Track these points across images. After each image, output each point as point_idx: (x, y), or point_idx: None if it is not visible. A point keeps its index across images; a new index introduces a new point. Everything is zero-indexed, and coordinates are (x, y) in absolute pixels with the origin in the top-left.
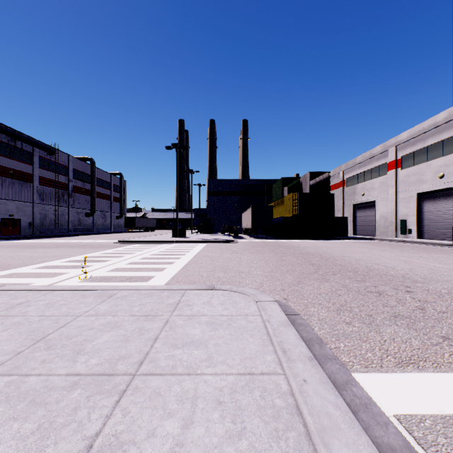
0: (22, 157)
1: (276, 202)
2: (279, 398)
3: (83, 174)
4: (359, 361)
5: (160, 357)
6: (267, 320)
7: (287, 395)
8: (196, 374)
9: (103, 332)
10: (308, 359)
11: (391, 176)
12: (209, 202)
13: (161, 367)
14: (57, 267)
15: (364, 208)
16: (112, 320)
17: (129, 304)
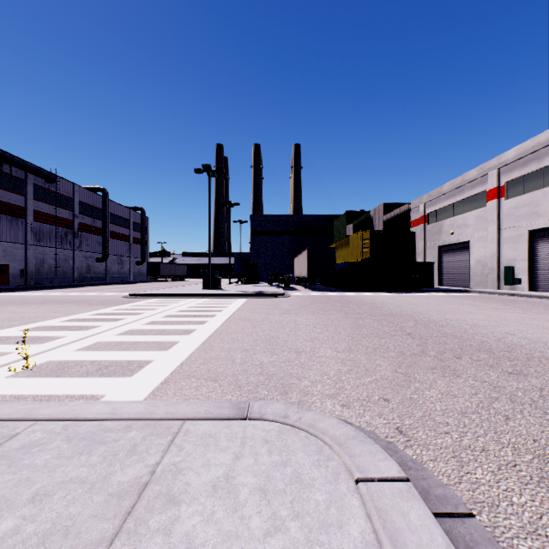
0: (11, 185)
1: (338, 243)
2: None
3: (93, 208)
4: None
5: None
6: None
7: None
8: None
9: None
10: None
11: (492, 208)
12: (252, 243)
13: None
14: (3, 341)
15: (453, 251)
16: None
17: (4, 494)
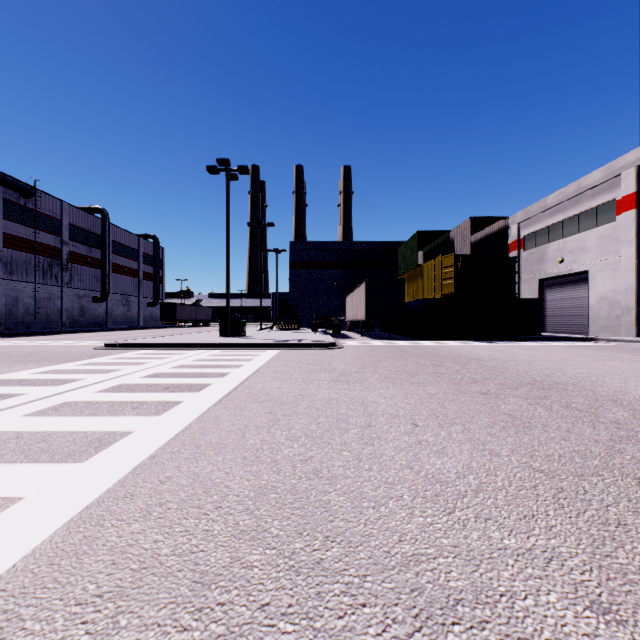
0: None
1: (405, 275)
2: None
3: (88, 234)
4: None
5: None
6: None
7: None
8: None
9: None
10: None
11: (627, 223)
12: (292, 278)
13: None
14: None
15: (561, 285)
16: None
17: None
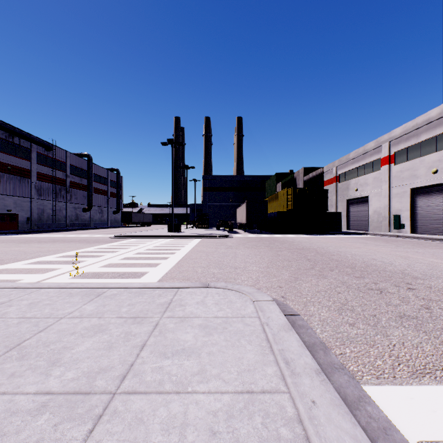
0: (20, 153)
1: (270, 197)
2: (285, 427)
3: (80, 170)
4: (369, 370)
5: (146, 370)
6: (266, 324)
7: (294, 422)
8: (186, 392)
9: (85, 337)
10: (315, 373)
11: (385, 172)
12: (204, 197)
13: (146, 382)
14: (50, 263)
15: (357, 203)
16: (97, 323)
17: (117, 304)
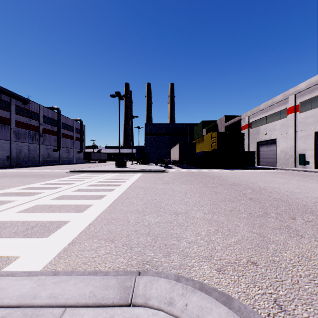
0: (1, 105)
1: (197, 140)
2: None
3: (51, 119)
4: None
5: None
6: None
7: None
8: None
9: None
10: None
11: (291, 118)
12: (146, 140)
13: None
14: None
15: (266, 144)
16: None
17: None
